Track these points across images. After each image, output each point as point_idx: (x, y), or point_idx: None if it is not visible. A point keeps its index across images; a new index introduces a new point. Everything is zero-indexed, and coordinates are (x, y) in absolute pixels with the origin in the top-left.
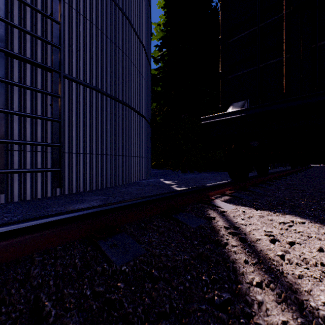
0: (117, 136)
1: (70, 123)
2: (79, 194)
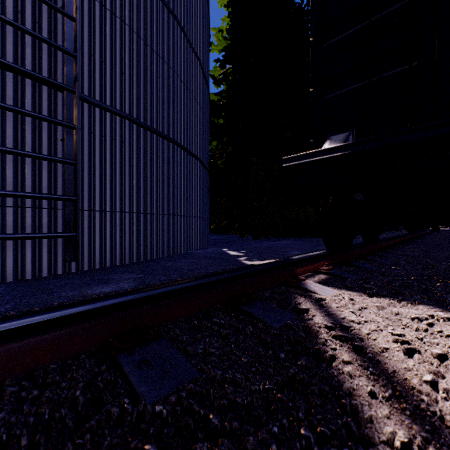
0: (160, 187)
1: (92, 167)
2: (105, 270)
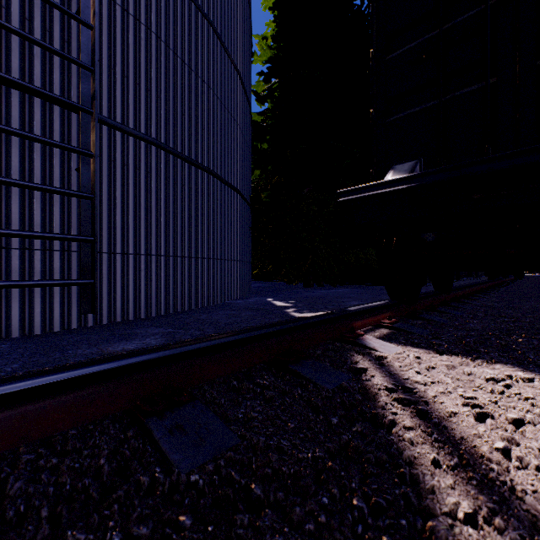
0: (192, 225)
1: (112, 202)
2: (128, 324)
